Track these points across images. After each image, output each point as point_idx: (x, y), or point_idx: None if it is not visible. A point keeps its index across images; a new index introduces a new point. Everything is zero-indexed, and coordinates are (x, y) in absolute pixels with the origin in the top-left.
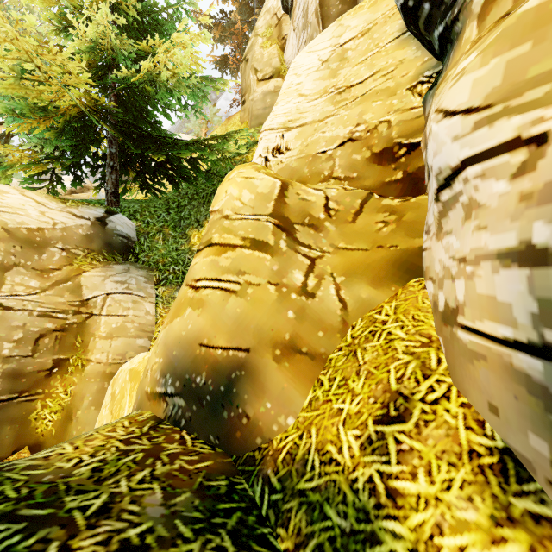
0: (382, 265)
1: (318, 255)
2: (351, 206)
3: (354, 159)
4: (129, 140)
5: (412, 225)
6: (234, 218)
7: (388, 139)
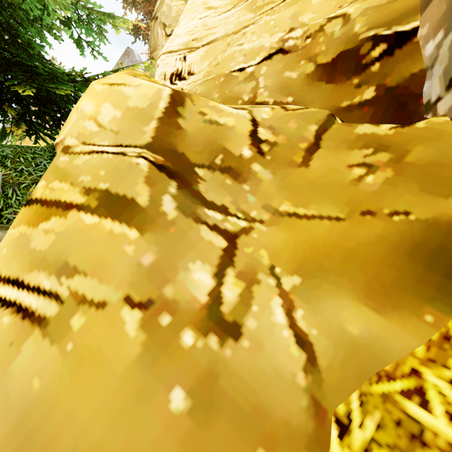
0: (383, 254)
1: (242, 227)
2: (299, 136)
3: (287, 78)
4: (0, 70)
5: (433, 171)
6: (77, 151)
7: (347, 38)
